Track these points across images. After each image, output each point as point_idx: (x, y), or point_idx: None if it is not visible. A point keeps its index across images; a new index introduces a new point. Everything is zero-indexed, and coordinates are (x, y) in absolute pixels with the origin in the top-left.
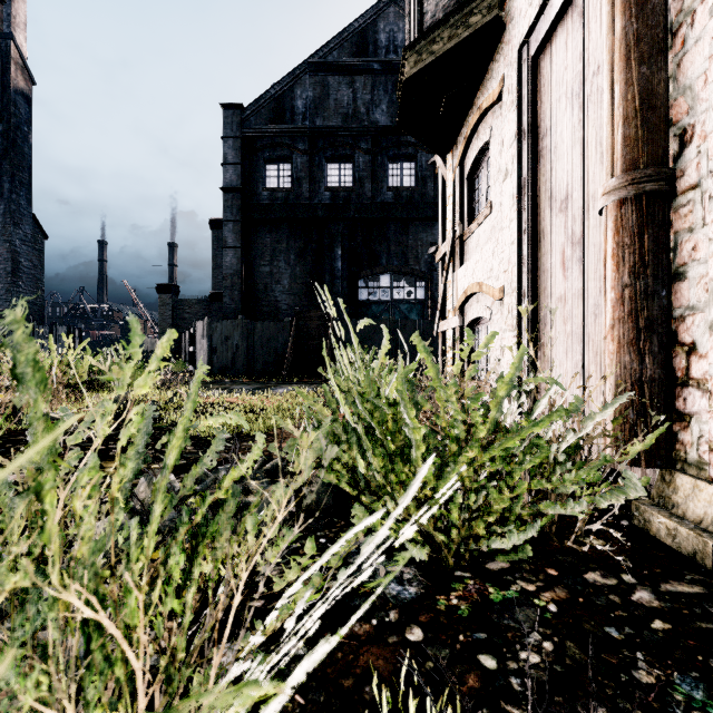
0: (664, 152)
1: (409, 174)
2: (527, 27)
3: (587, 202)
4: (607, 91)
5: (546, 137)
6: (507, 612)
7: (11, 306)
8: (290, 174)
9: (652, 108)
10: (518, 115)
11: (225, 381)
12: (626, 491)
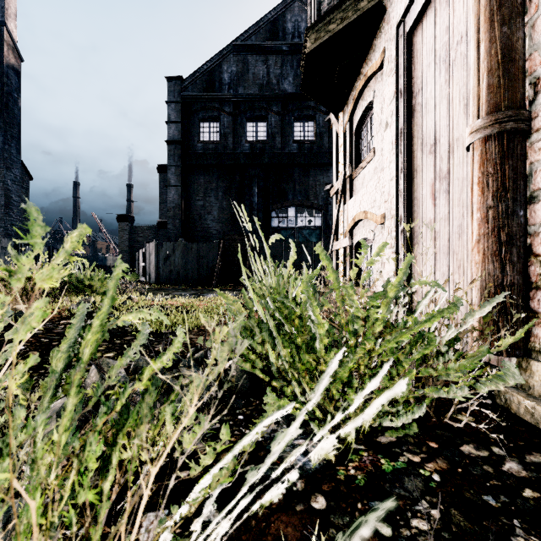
0: (522, 97)
1: (310, 130)
2: (403, 9)
3: (452, 145)
4: (474, 49)
5: (418, 95)
6: (397, 481)
7: (4, 231)
8: (218, 130)
9: (512, 61)
10: (396, 79)
11: (168, 289)
12: (505, 379)
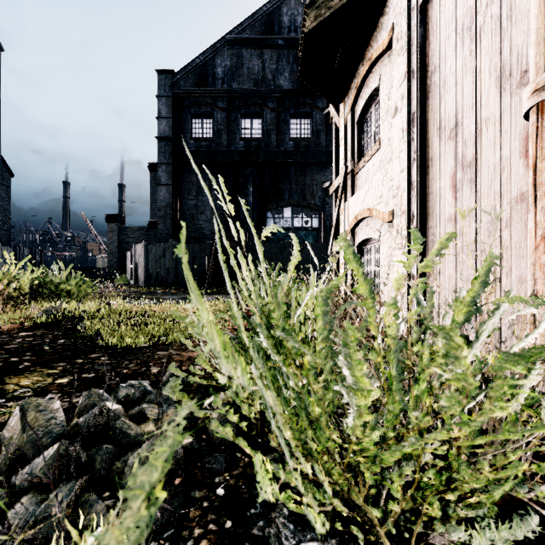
0: None
1: (306, 128)
2: None
3: (480, 126)
4: None
5: (434, 74)
6: None
7: None
8: (212, 127)
9: None
10: (407, 57)
11: (158, 292)
12: None
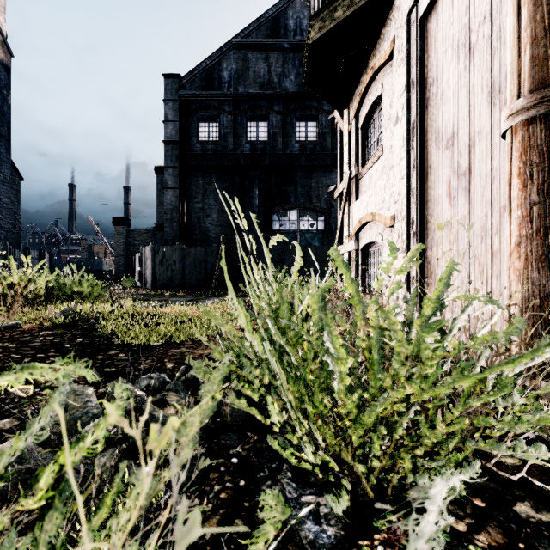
0: None
1: (312, 131)
2: None
3: (473, 138)
4: (513, 16)
5: (433, 86)
6: None
7: None
8: (218, 130)
9: None
10: (408, 69)
11: (165, 294)
12: None
